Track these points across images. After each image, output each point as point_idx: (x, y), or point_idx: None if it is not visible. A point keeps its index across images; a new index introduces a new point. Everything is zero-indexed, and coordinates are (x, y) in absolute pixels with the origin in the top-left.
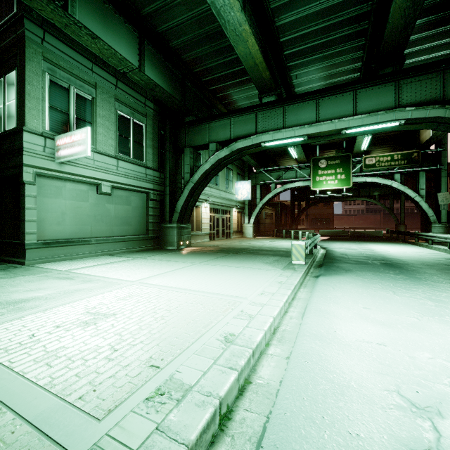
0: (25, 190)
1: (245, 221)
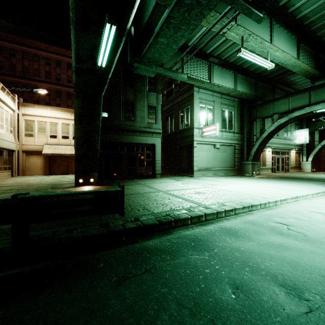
0: (194, 149)
1: (303, 160)
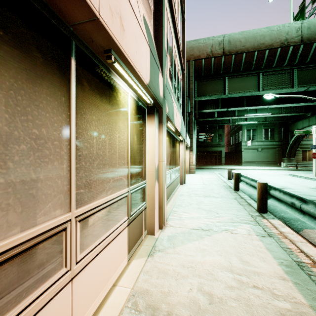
0: (242, 152)
1: None
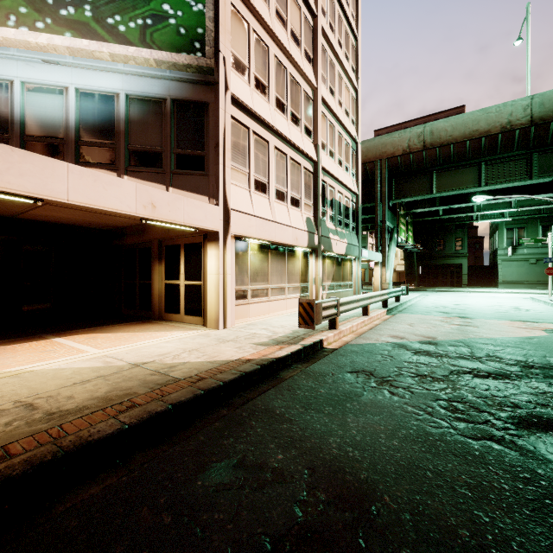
0: (498, 266)
1: None
